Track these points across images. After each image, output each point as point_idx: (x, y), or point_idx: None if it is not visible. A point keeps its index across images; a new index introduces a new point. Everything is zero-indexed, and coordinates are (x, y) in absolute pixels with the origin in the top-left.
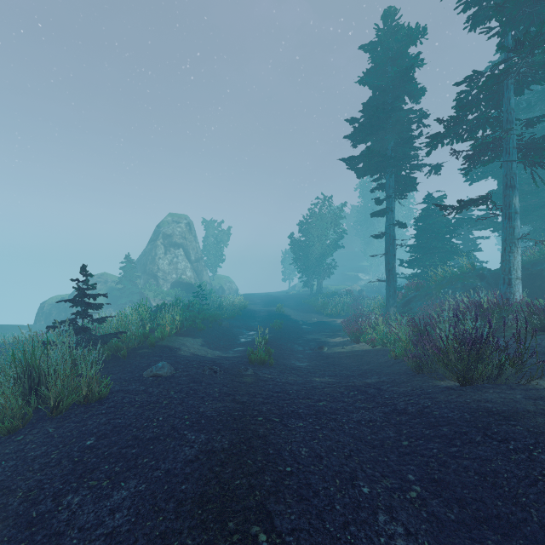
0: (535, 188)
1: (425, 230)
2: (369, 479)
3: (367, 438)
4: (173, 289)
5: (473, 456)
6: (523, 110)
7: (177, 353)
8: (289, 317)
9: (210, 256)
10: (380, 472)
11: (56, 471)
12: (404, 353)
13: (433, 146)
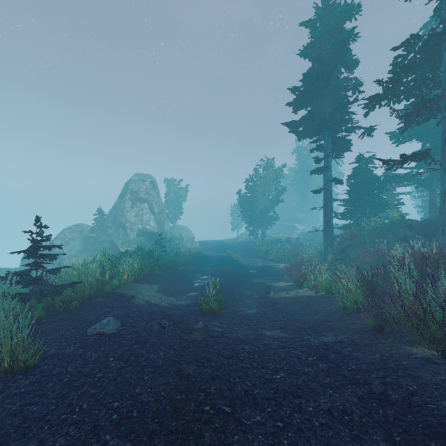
0: None
1: (357, 186)
2: None
3: None
4: (138, 238)
5: None
6: None
7: (131, 302)
8: (238, 262)
9: (171, 209)
10: None
11: None
12: (355, 305)
13: (371, 107)
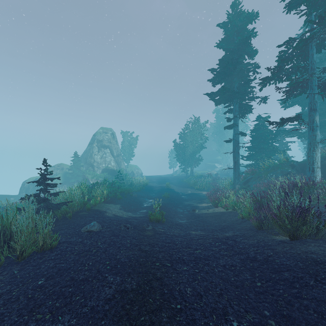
0: (325, 111)
1: (257, 137)
2: (236, 314)
3: (231, 279)
4: (103, 173)
5: (310, 296)
6: (317, 63)
7: (104, 215)
8: (174, 190)
9: (126, 153)
10: (243, 308)
11: (15, 305)
12: (248, 215)
13: (263, 85)
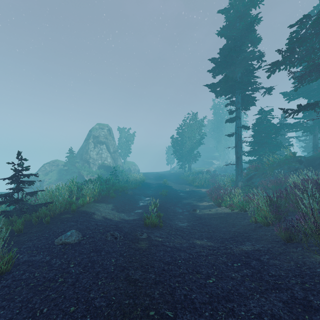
0: None
1: (259, 131)
2: None
3: None
4: (99, 170)
5: None
6: None
7: (91, 217)
8: (171, 187)
9: (122, 150)
10: None
11: None
12: (265, 220)
13: (272, 71)
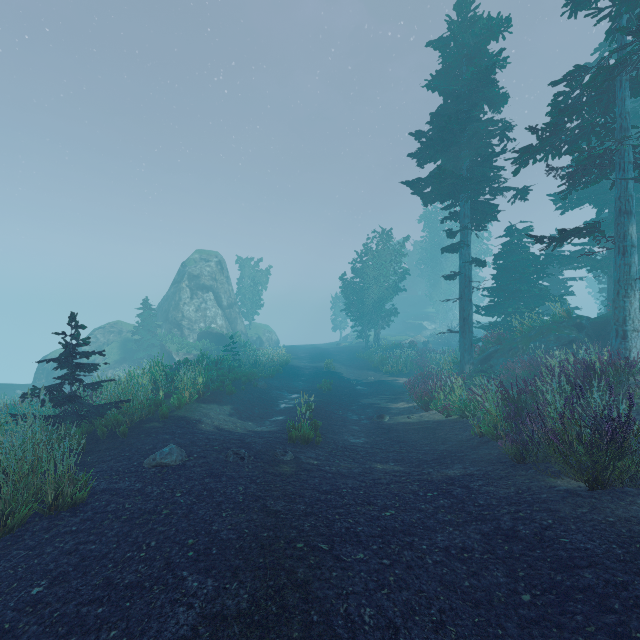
0: None
1: (507, 269)
2: None
3: (464, 584)
4: (200, 341)
5: None
6: None
7: (196, 428)
8: (341, 375)
9: (246, 301)
10: None
11: None
12: (494, 431)
13: (522, 163)
